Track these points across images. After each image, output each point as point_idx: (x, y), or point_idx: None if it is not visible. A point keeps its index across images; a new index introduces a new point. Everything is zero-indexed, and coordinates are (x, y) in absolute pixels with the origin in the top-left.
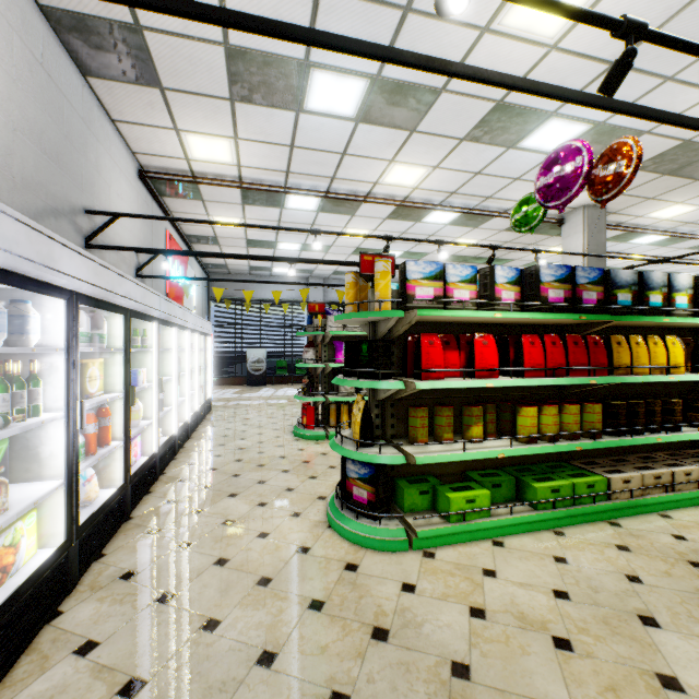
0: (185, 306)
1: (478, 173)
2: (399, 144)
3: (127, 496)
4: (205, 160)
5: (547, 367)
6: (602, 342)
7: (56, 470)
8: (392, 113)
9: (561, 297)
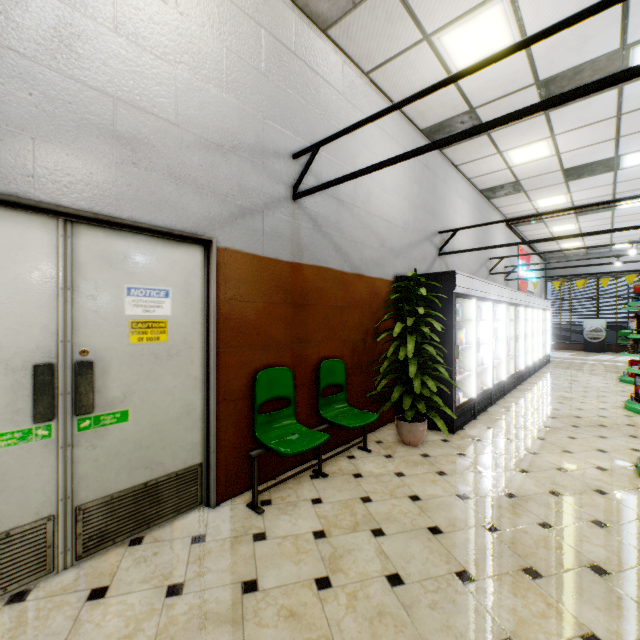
0: (528, 290)
1: None
2: None
3: (515, 379)
4: (547, 206)
5: None
6: None
7: (500, 357)
8: None
9: None
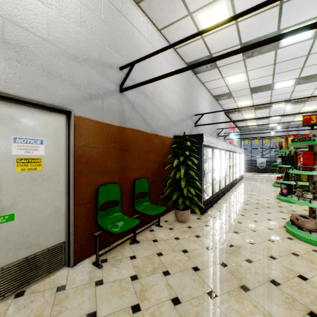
0: (233, 144)
1: None
2: (316, 84)
3: (229, 186)
4: (242, 105)
5: None
6: None
7: (222, 176)
8: (309, 80)
9: None
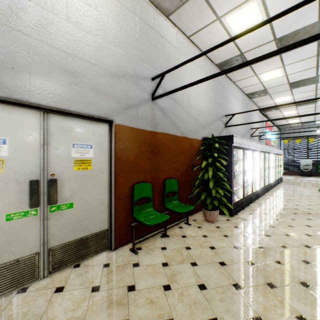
0: (271, 144)
1: None
2: None
3: (264, 189)
4: (281, 101)
5: None
6: None
7: (256, 178)
8: None
9: None
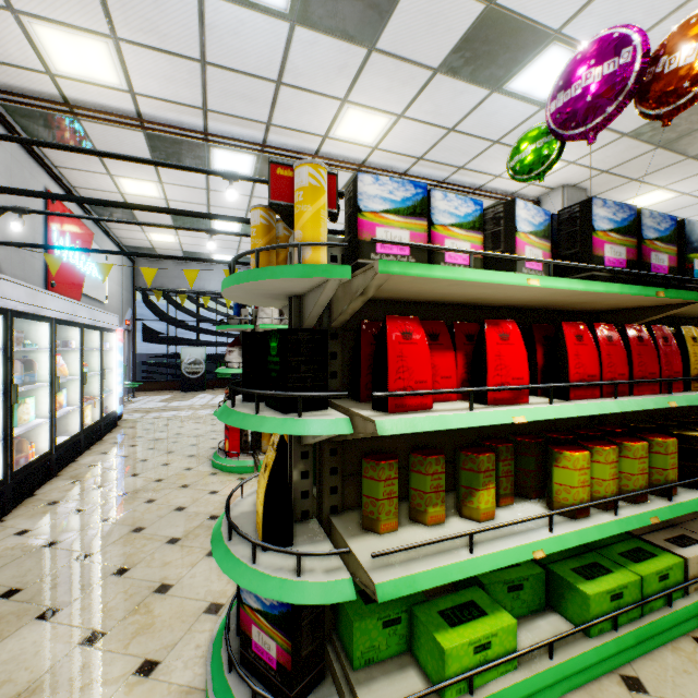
0: (86, 294)
1: (452, 129)
2: (353, 72)
3: None
4: (79, 77)
5: (603, 380)
6: (673, 337)
7: None
8: (342, 9)
9: (623, 259)
